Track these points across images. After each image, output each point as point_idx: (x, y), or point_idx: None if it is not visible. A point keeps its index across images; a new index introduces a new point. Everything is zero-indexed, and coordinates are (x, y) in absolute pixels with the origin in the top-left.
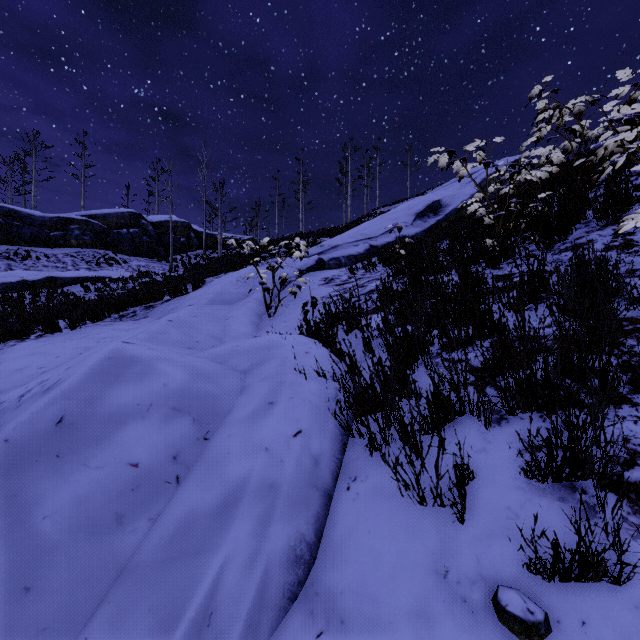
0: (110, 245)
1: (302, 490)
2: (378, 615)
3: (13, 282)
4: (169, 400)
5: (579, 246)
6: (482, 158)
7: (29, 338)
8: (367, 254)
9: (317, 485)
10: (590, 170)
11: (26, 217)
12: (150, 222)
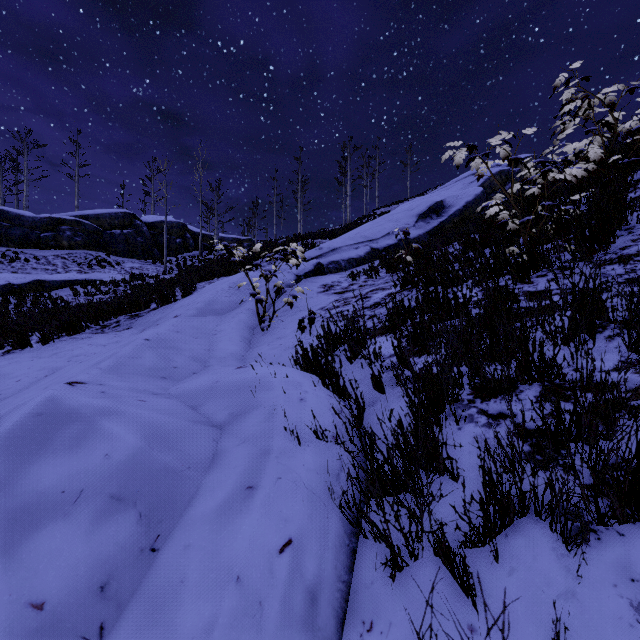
0: (103, 246)
1: None
2: None
3: None
4: (109, 482)
5: (628, 258)
6: (508, 153)
7: None
8: (368, 257)
9: None
10: (625, 168)
11: (15, 217)
12: (145, 223)
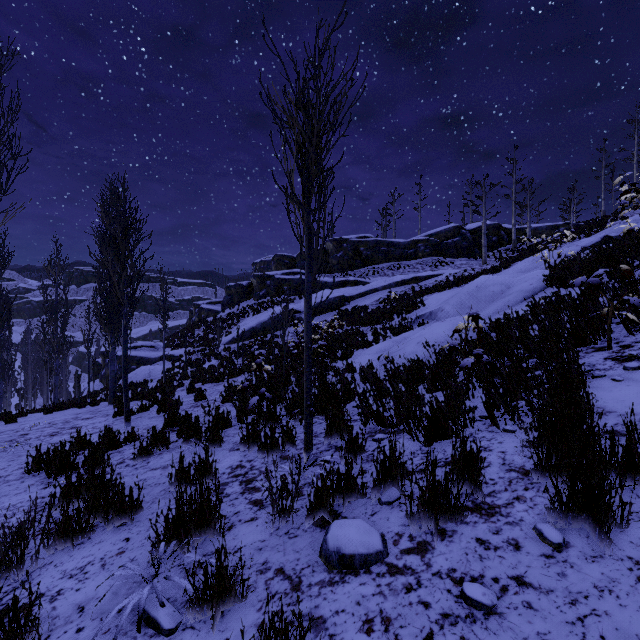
0: (441, 253)
1: (529, 291)
2: (536, 298)
3: (399, 281)
4: (499, 283)
5: None
6: None
7: (434, 293)
8: None
9: (533, 291)
10: None
11: (396, 244)
12: (467, 230)
